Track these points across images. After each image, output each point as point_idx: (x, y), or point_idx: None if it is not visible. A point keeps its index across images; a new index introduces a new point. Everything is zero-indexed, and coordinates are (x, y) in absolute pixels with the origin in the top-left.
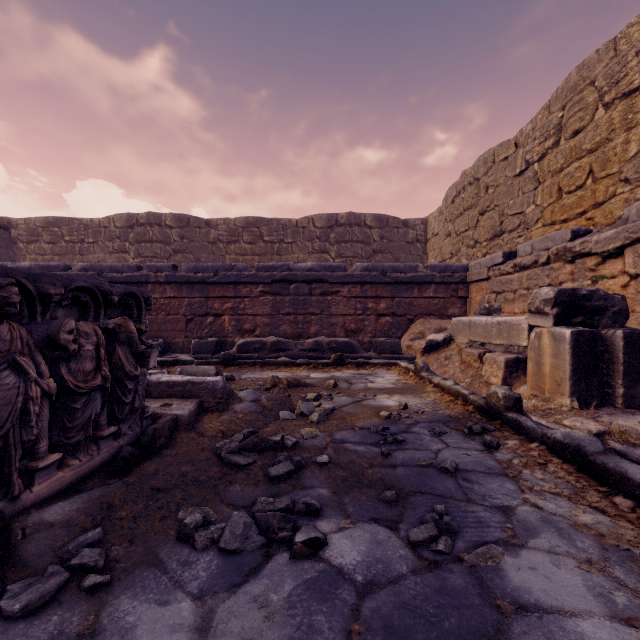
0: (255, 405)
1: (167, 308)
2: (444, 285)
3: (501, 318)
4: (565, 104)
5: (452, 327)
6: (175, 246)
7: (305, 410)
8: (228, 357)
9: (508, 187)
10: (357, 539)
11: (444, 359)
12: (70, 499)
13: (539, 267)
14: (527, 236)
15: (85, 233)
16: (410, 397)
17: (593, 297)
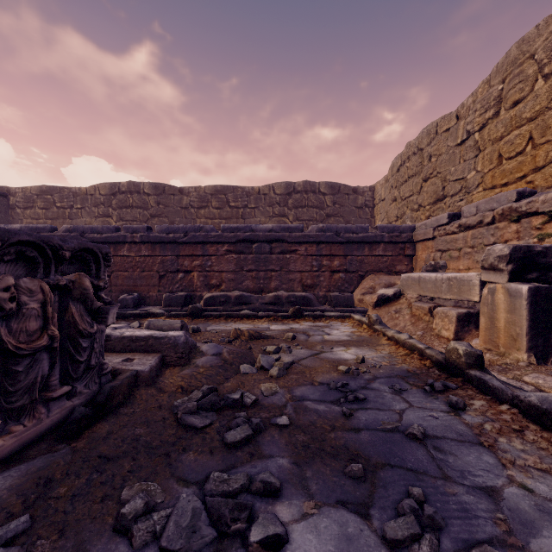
0: (216, 359)
1: (142, 265)
2: (392, 244)
3: (451, 274)
4: (505, 77)
5: (402, 282)
6: (152, 211)
7: (265, 364)
8: (195, 310)
9: (450, 155)
10: (323, 533)
11: (394, 312)
12: (6, 472)
13: (484, 227)
14: (468, 199)
15: (74, 200)
16: (366, 350)
17: (548, 253)
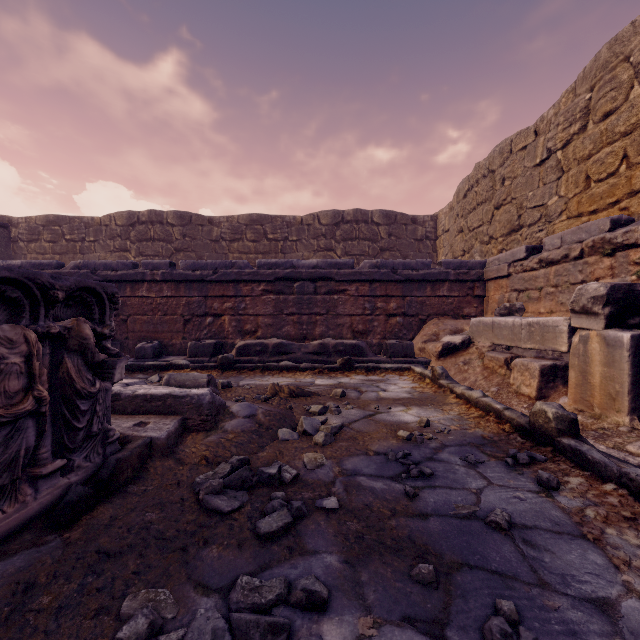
0: (249, 422)
1: (164, 308)
2: (459, 283)
3: (532, 319)
4: (594, 84)
5: (471, 328)
6: (177, 244)
7: (308, 428)
8: (226, 361)
9: (527, 178)
10: None
11: (463, 364)
12: None
13: (570, 262)
14: (549, 230)
15: (86, 231)
16: (430, 410)
17: None
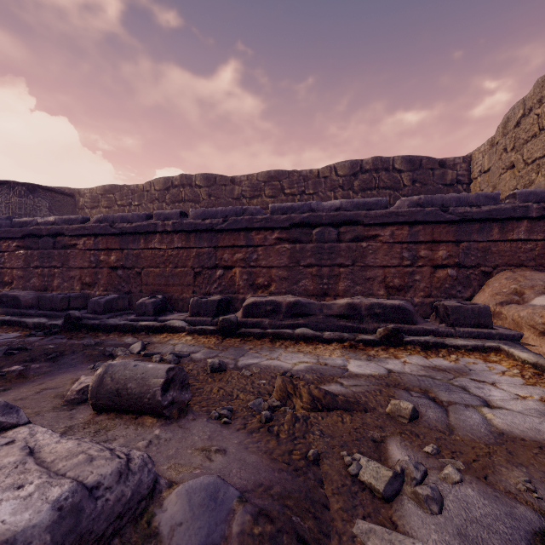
0: None
1: (175, 260)
2: (544, 221)
3: None
4: None
5: None
6: (203, 204)
7: None
8: (227, 324)
9: None
10: None
11: None
12: None
13: None
14: None
15: (132, 197)
16: None
17: None
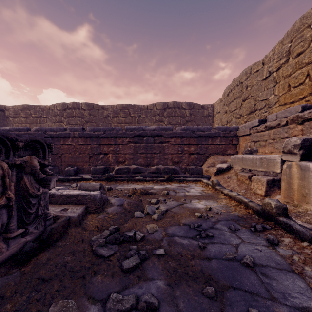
0: (120, 208)
1: (79, 150)
2: (225, 138)
3: (262, 156)
4: (292, 39)
5: (231, 160)
6: (86, 119)
7: (150, 211)
8: (109, 176)
9: (258, 86)
10: None
11: (227, 178)
12: None
13: (281, 127)
14: (270, 111)
15: (42, 113)
16: (211, 202)
17: None
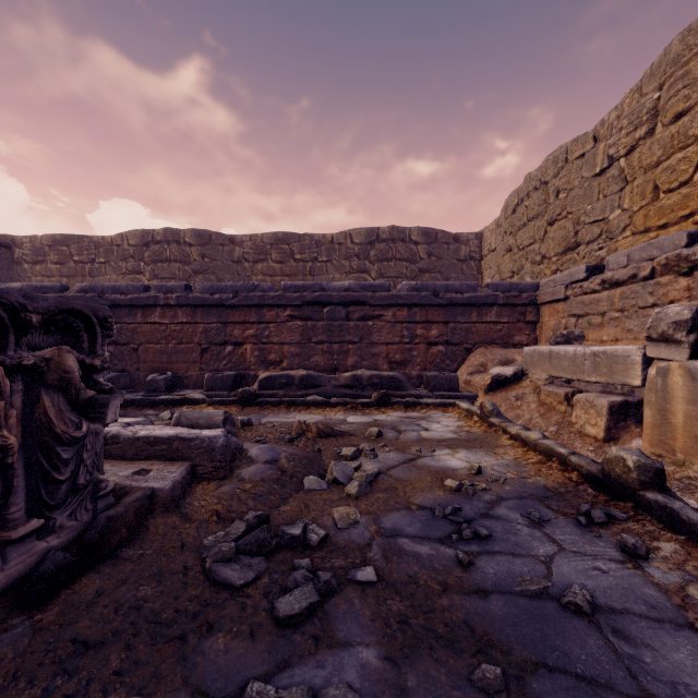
0: (270, 468)
1: (179, 335)
2: (509, 307)
3: (598, 348)
4: (663, 82)
5: (524, 359)
6: (195, 266)
7: (339, 475)
8: (247, 395)
9: (585, 190)
10: None
11: (515, 399)
12: None
13: (639, 282)
14: (611, 247)
15: (96, 252)
16: (481, 454)
17: None
